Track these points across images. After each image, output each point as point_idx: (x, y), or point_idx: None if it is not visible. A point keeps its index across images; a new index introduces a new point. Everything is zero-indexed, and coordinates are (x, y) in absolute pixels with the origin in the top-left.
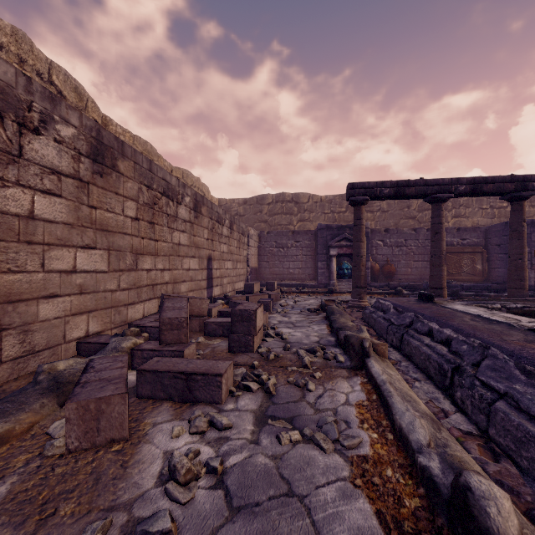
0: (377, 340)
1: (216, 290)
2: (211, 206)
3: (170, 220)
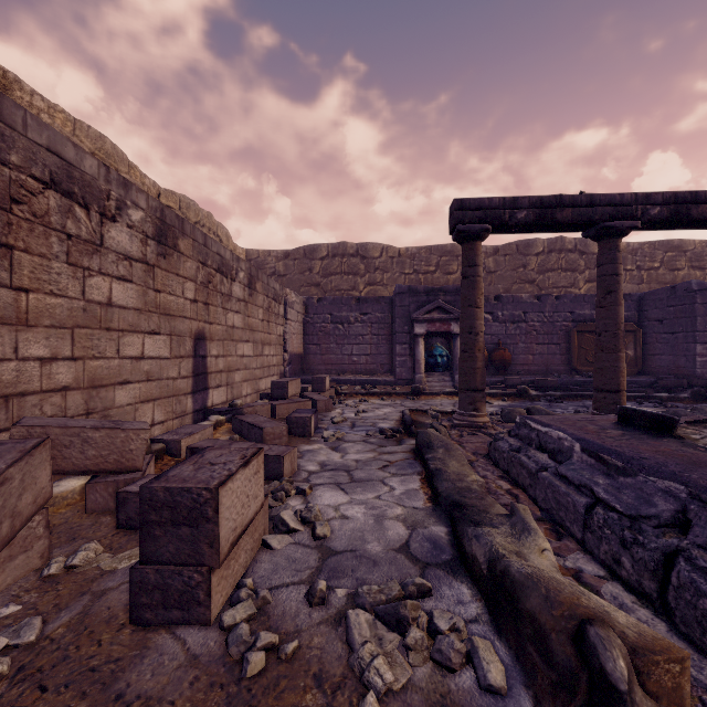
0: (557, 541)
1: (217, 394)
2: (205, 242)
3: (79, 248)
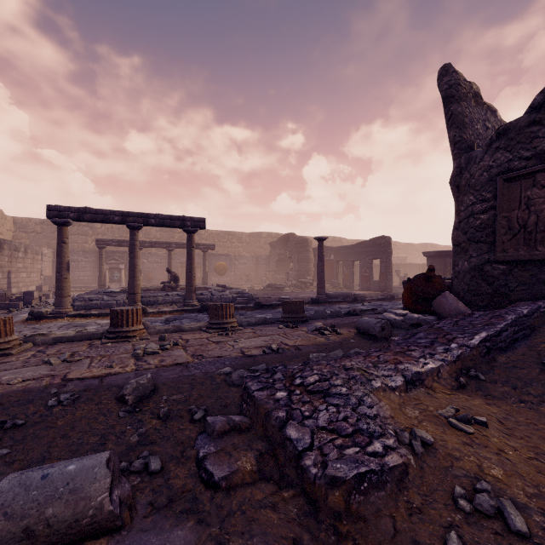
0: None
1: (14, 290)
2: (11, 243)
3: None
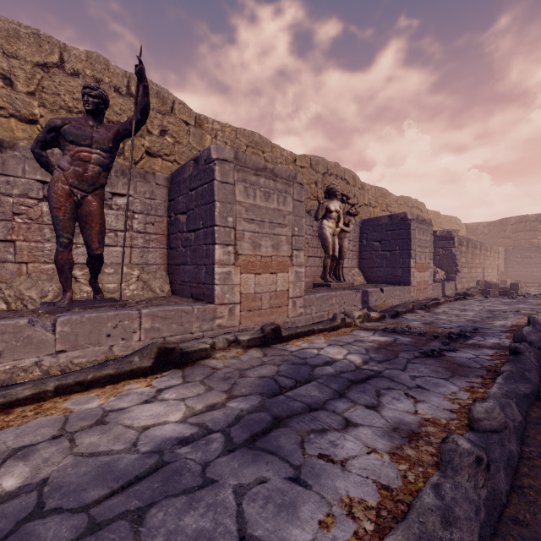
0: None
1: None
2: (484, 245)
3: (475, 256)
